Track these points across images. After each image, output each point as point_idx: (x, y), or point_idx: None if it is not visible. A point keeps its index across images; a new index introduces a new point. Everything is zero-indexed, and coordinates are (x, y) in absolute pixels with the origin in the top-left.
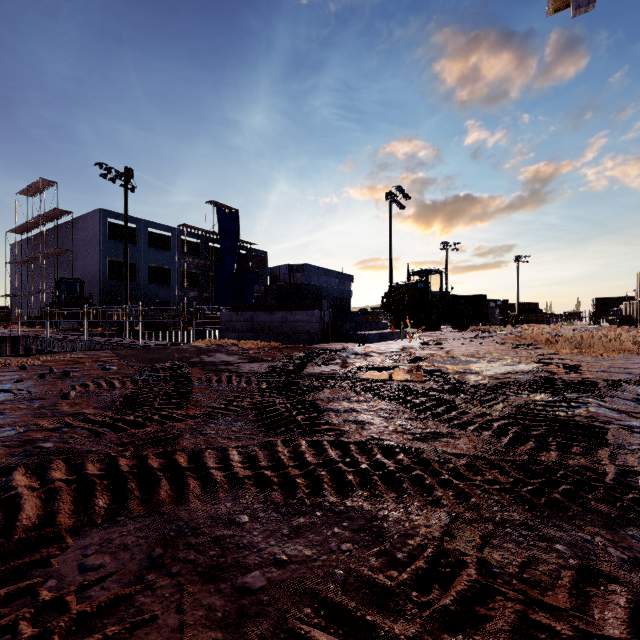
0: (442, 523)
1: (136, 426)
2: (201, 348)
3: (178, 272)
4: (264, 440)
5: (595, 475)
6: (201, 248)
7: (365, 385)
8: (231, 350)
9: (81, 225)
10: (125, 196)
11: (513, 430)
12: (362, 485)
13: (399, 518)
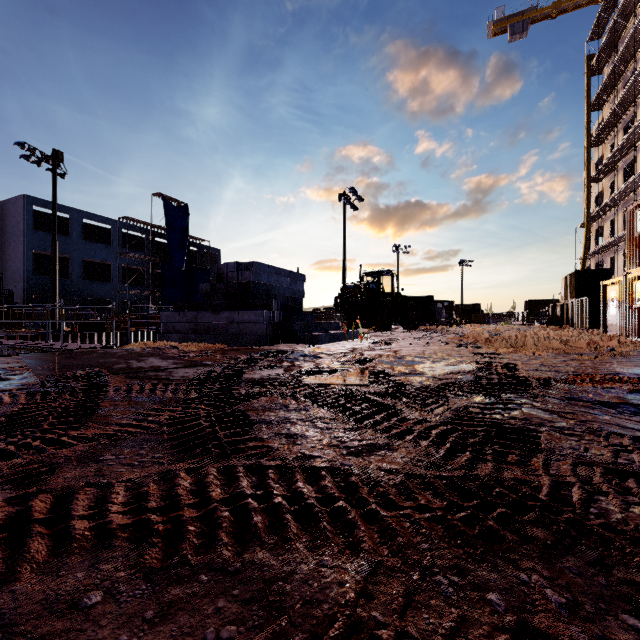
0: (360, 576)
1: (3, 457)
2: (134, 352)
3: (119, 268)
4: (165, 469)
5: (530, 489)
6: (146, 243)
7: (306, 391)
8: (169, 353)
9: (0, 212)
10: (53, 182)
11: (451, 439)
12: (271, 527)
13: (308, 574)
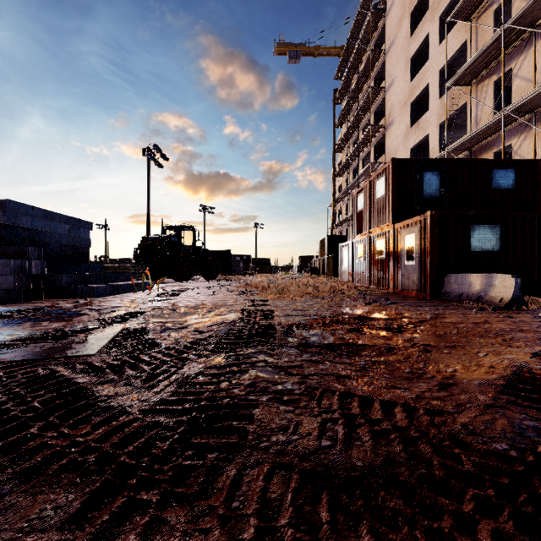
0: None
1: None
2: None
3: None
4: None
5: None
6: None
7: None
8: None
9: None
10: None
11: (118, 460)
12: None
13: None
